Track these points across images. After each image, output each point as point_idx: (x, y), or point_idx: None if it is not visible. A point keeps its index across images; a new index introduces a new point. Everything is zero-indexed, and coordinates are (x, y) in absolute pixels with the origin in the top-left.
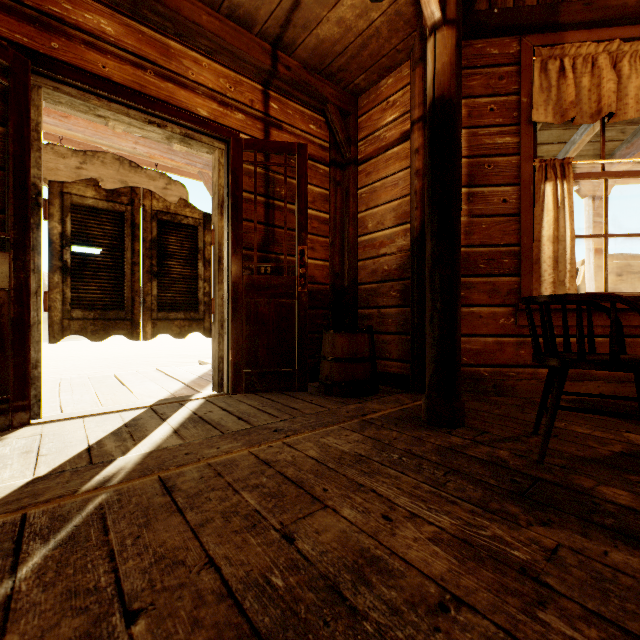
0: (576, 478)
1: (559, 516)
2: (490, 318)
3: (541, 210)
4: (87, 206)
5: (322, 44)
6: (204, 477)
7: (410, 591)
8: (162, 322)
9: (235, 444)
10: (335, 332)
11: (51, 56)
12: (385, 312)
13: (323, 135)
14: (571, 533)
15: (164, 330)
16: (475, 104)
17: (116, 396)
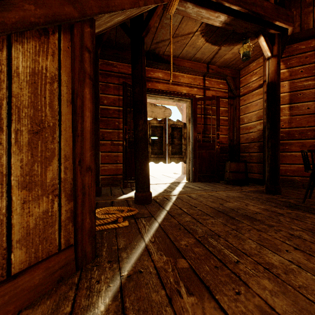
0: (313, 206)
1: (298, 210)
2: (300, 157)
3: None
4: (154, 126)
5: (225, 60)
6: (197, 196)
7: (249, 211)
8: (172, 158)
9: (201, 191)
10: (230, 162)
11: (148, 88)
12: (252, 154)
13: (225, 87)
14: (298, 212)
15: (173, 161)
16: (293, 70)
17: (158, 180)
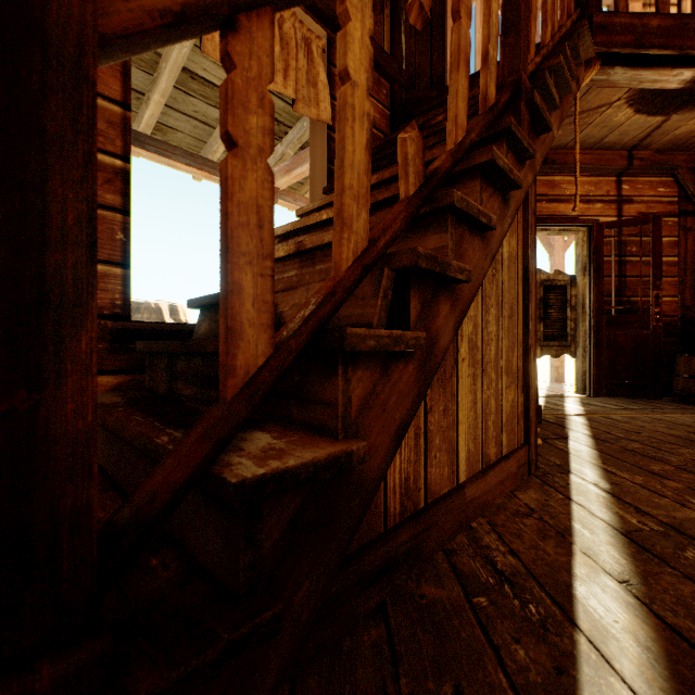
0: None
1: None
2: None
3: None
4: None
5: (677, 136)
6: (624, 418)
7: None
8: (545, 348)
9: (629, 412)
10: (691, 355)
11: None
12: None
13: (671, 192)
14: None
15: (546, 353)
16: None
17: None
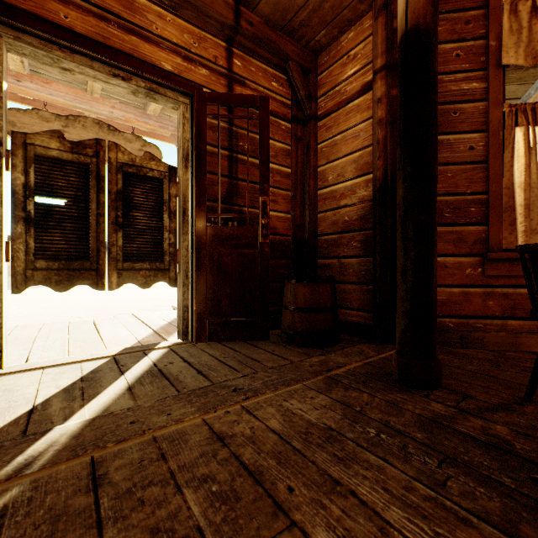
0: None
1: None
2: (456, 268)
3: (511, 156)
4: (51, 157)
5: None
6: (144, 460)
7: None
8: (127, 272)
9: (188, 409)
10: (297, 282)
11: (10, 3)
12: (346, 262)
13: (285, 92)
14: None
15: (129, 280)
16: (440, 50)
17: (86, 343)
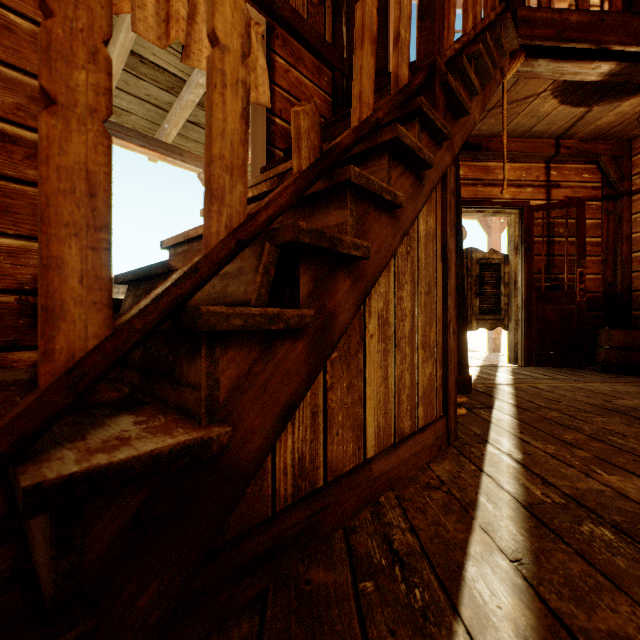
0: None
1: None
2: None
3: None
4: None
5: (599, 127)
6: (548, 387)
7: None
8: (481, 321)
9: (554, 381)
10: (611, 328)
11: None
12: None
13: (595, 178)
14: None
15: (482, 326)
16: None
17: None
